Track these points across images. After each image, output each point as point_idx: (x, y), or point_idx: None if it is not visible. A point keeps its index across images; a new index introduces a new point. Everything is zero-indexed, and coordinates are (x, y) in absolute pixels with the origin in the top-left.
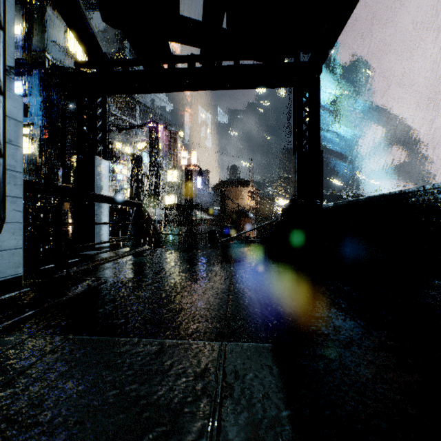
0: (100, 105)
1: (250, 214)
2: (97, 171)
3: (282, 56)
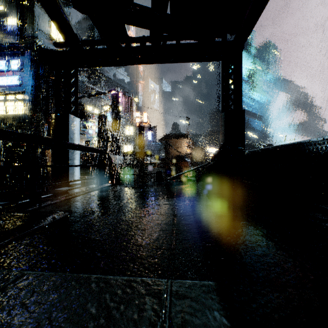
0: (73, 76)
1: (187, 159)
2: (71, 126)
3: (213, 36)
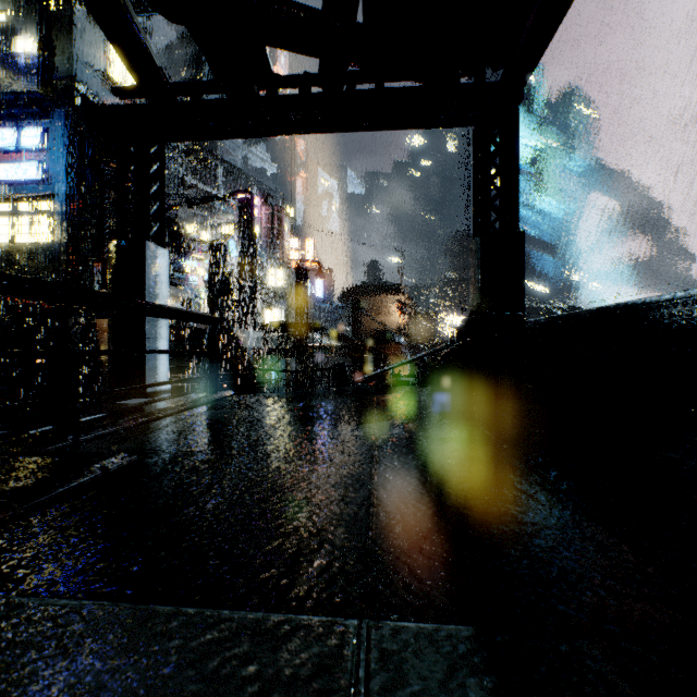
0: (156, 159)
1: (400, 338)
2: (150, 267)
3: (456, 71)
